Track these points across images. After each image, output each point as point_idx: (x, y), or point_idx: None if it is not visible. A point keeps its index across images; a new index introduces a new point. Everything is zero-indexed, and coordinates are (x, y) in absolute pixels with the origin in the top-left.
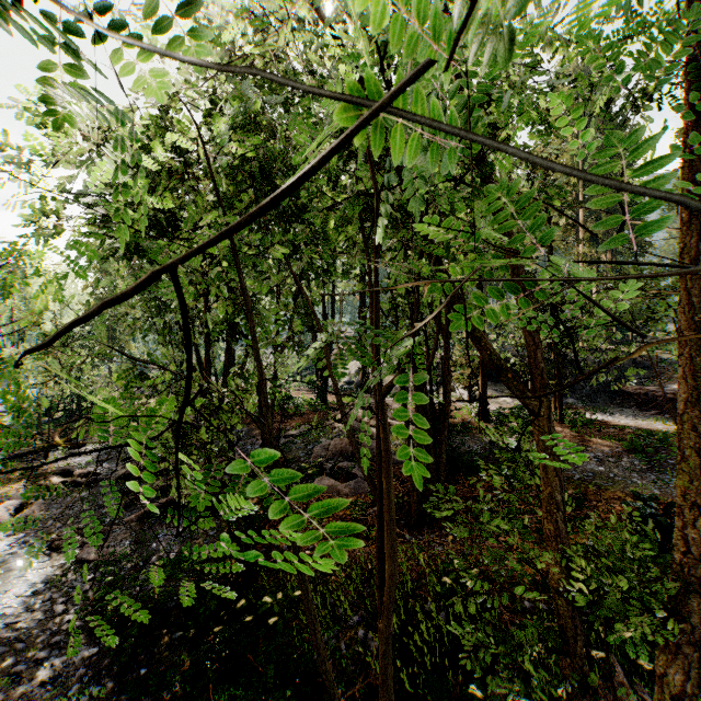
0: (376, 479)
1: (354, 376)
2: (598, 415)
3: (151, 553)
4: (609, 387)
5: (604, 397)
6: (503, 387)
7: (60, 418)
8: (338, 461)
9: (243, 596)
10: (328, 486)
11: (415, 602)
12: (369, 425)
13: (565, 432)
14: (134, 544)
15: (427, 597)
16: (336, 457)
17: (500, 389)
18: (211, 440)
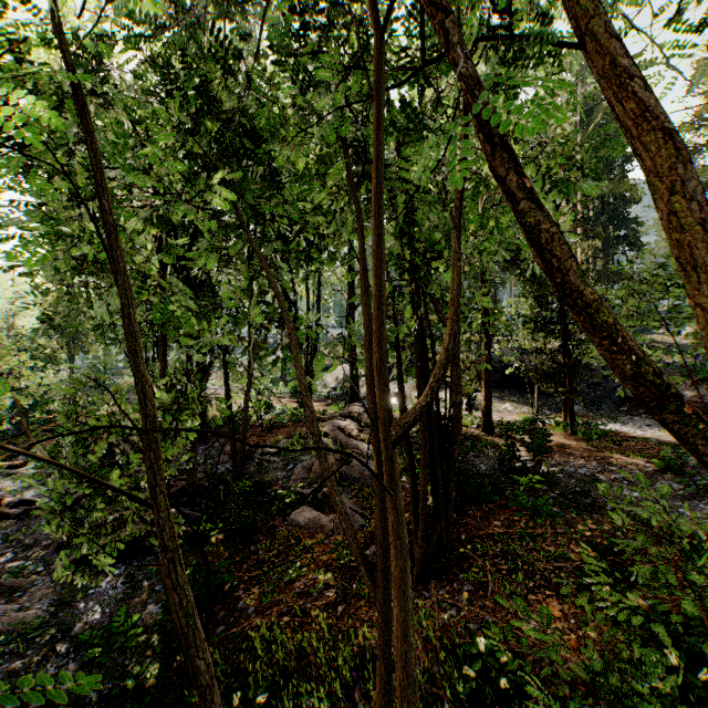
0: (368, 509)
1: (342, 381)
2: (609, 425)
3: (76, 619)
4: (614, 393)
5: (609, 403)
6: (502, 393)
7: (7, 431)
8: (323, 485)
9: (184, 701)
10: (309, 520)
11: (426, 705)
12: (359, 439)
13: (581, 446)
14: (56, 605)
15: (442, 695)
16: (321, 480)
17: (499, 395)
18: (133, 485)
